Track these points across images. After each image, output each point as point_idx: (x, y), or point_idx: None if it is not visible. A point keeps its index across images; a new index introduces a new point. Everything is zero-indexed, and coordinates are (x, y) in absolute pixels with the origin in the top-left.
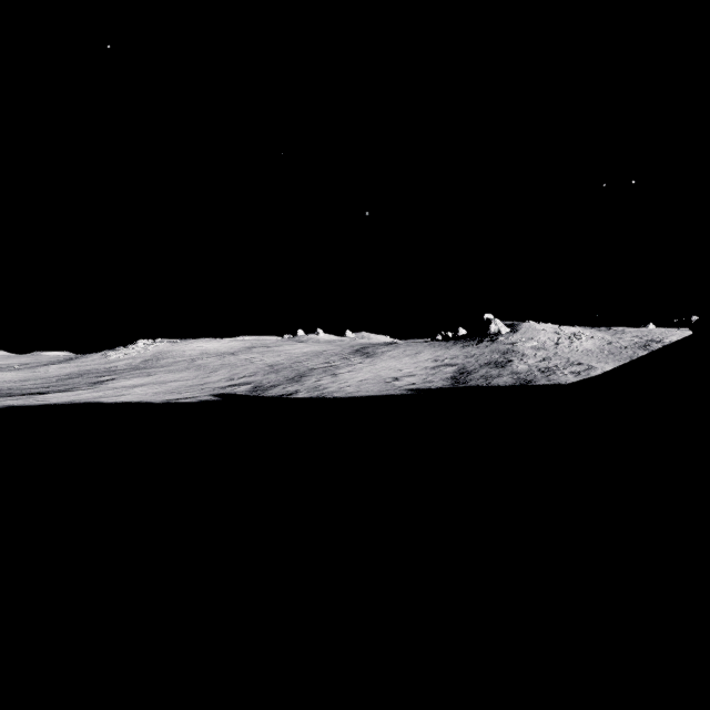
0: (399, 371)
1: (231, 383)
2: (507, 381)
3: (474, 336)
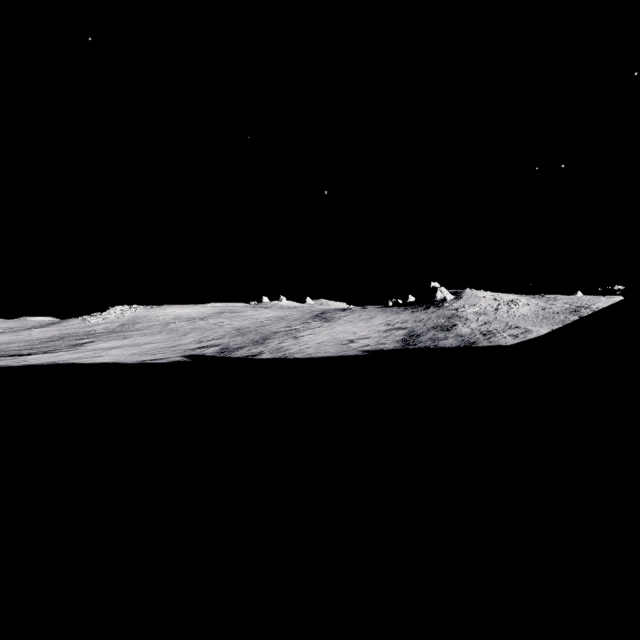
0: (355, 334)
1: (200, 345)
2: (452, 343)
3: (422, 303)
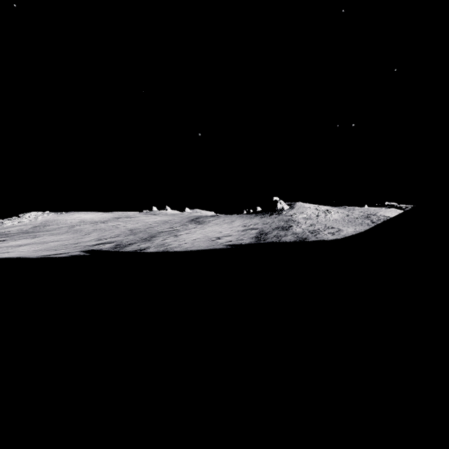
0: (221, 233)
1: (99, 242)
2: (291, 238)
3: (267, 211)
